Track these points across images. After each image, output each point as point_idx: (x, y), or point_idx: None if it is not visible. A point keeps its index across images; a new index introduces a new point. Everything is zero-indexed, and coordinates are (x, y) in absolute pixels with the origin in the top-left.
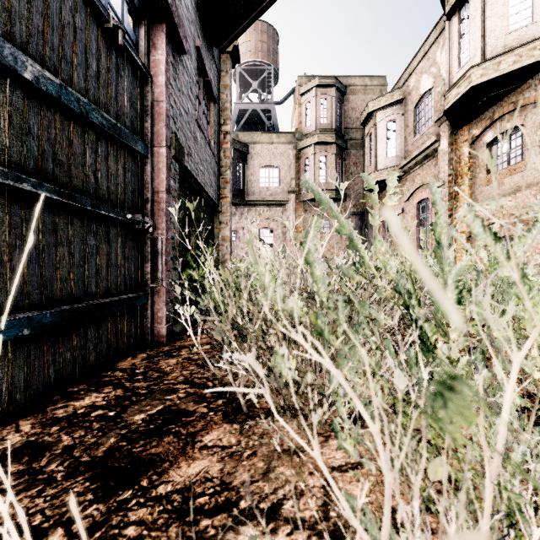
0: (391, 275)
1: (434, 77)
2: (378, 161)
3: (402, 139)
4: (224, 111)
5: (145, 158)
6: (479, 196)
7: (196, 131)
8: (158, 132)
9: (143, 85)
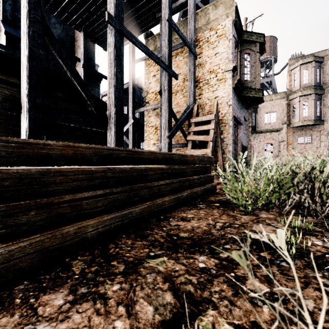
0: None
1: None
2: None
3: None
4: (249, 120)
5: (237, 147)
6: None
7: (243, 135)
8: (239, 142)
9: (237, 136)
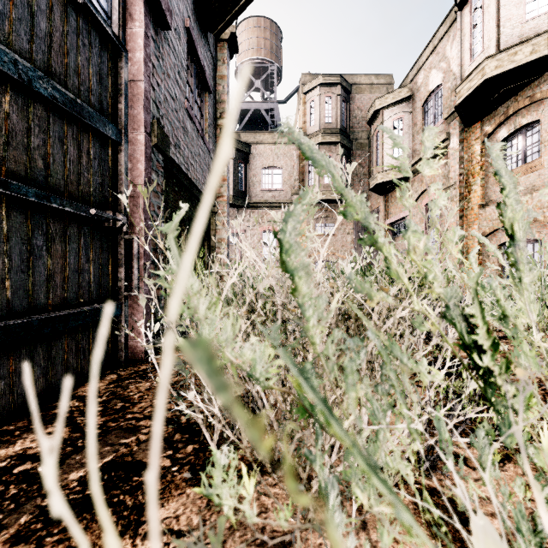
0: (437, 290)
1: (443, 72)
2: (385, 161)
3: (410, 138)
4: (221, 104)
5: (118, 145)
6: (492, 196)
7: (185, 121)
8: (135, 116)
9: (116, 60)
